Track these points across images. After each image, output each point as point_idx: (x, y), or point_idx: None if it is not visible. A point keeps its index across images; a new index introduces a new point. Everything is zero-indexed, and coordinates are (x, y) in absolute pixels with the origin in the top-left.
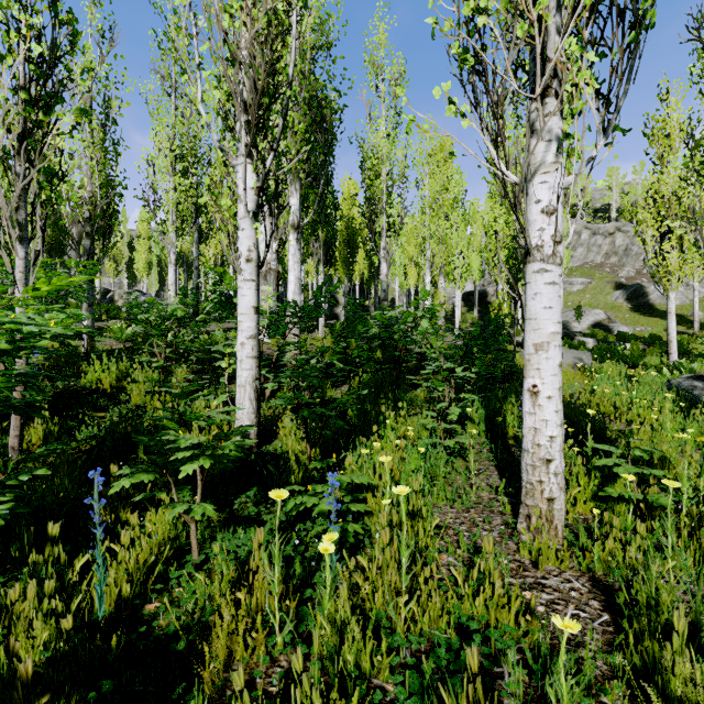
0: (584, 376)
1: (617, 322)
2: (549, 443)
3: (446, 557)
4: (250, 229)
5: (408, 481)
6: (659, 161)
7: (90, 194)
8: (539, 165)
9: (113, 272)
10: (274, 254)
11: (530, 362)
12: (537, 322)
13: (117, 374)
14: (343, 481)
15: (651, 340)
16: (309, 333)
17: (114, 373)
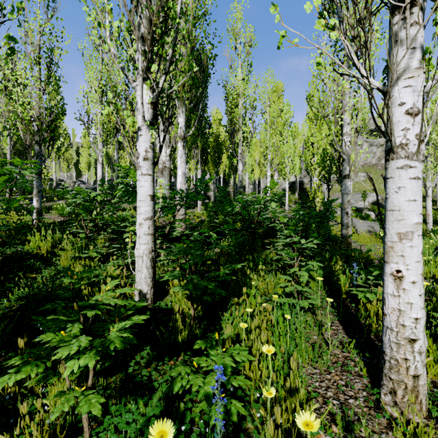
0: (377, 239)
1: None
2: (414, 324)
3: (324, 436)
4: (146, 135)
5: (276, 343)
6: None
7: (38, 113)
8: (403, 71)
9: (66, 169)
10: (168, 157)
11: (394, 249)
12: (401, 213)
13: (52, 242)
14: (227, 364)
15: None
16: (191, 209)
17: (50, 242)
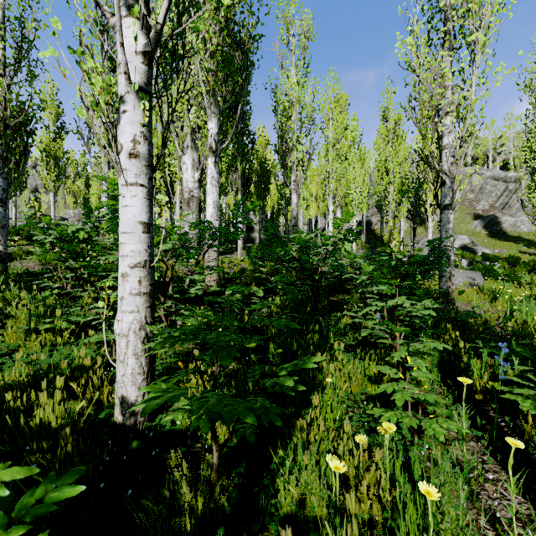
0: (485, 296)
1: (479, 246)
2: None
3: None
4: (135, 111)
5: None
6: (532, 106)
7: None
8: None
9: (73, 204)
10: (196, 183)
11: None
12: None
13: (2, 304)
14: None
15: (513, 260)
16: (229, 255)
17: None
